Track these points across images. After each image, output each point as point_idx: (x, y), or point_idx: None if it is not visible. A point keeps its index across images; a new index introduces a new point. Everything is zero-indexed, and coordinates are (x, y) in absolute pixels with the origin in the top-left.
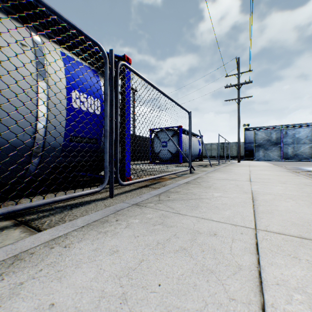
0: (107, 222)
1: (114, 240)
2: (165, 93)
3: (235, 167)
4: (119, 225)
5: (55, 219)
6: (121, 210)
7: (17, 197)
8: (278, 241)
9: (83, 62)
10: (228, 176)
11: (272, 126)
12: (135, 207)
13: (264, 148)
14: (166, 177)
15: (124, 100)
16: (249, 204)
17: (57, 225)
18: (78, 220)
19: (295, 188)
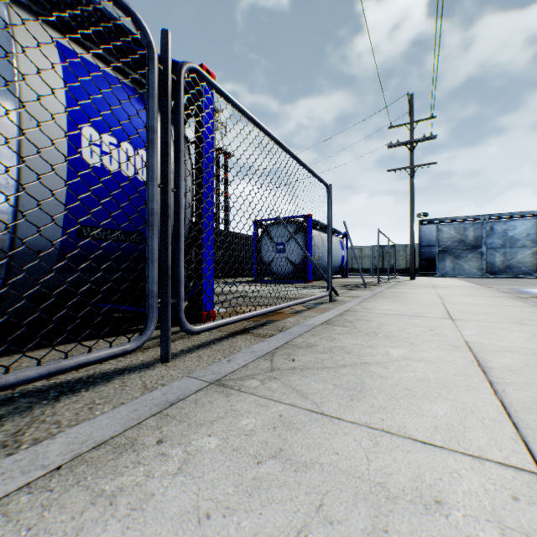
0: (130, 449)
1: None
2: (282, 144)
3: (409, 290)
4: (162, 463)
5: None
6: (178, 403)
7: None
8: None
9: (111, 71)
10: (404, 307)
11: (468, 218)
12: (214, 393)
13: (454, 255)
14: (286, 309)
15: (200, 157)
16: (478, 379)
17: None
18: (57, 441)
19: None
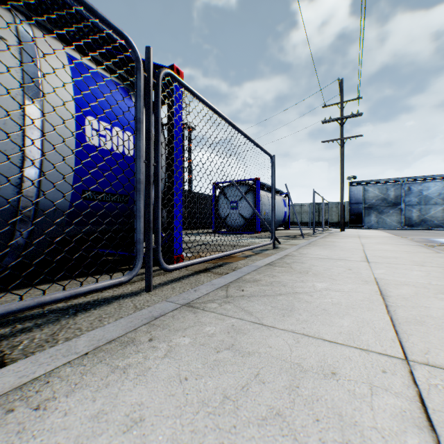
0: (131, 344)
1: (139, 389)
2: (235, 125)
3: (339, 239)
4: (153, 352)
5: (41, 336)
6: (160, 317)
7: None
8: None
9: (105, 73)
10: (332, 253)
11: (389, 180)
12: (185, 311)
13: (378, 211)
14: (238, 254)
15: (171, 136)
16: (378, 303)
17: (39, 352)
18: (81, 339)
19: (443, 274)
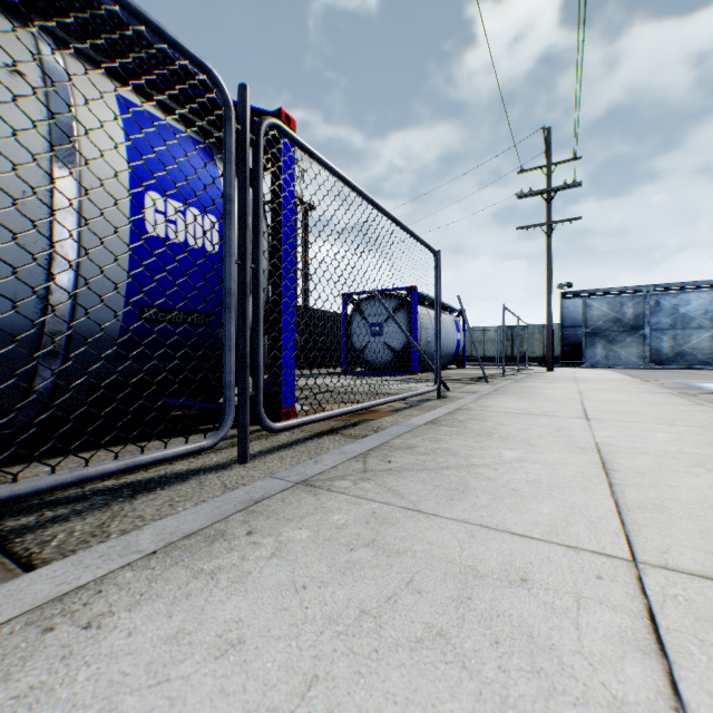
0: (221, 538)
1: (236, 601)
2: (378, 204)
3: (543, 384)
4: (255, 550)
5: (84, 527)
6: (263, 501)
7: (2, 462)
8: (711, 605)
9: (175, 123)
10: (531, 405)
11: (626, 289)
12: (301, 492)
13: (608, 339)
14: (382, 407)
15: (278, 221)
16: (598, 481)
17: (82, 550)
18: (145, 532)
19: (703, 438)
